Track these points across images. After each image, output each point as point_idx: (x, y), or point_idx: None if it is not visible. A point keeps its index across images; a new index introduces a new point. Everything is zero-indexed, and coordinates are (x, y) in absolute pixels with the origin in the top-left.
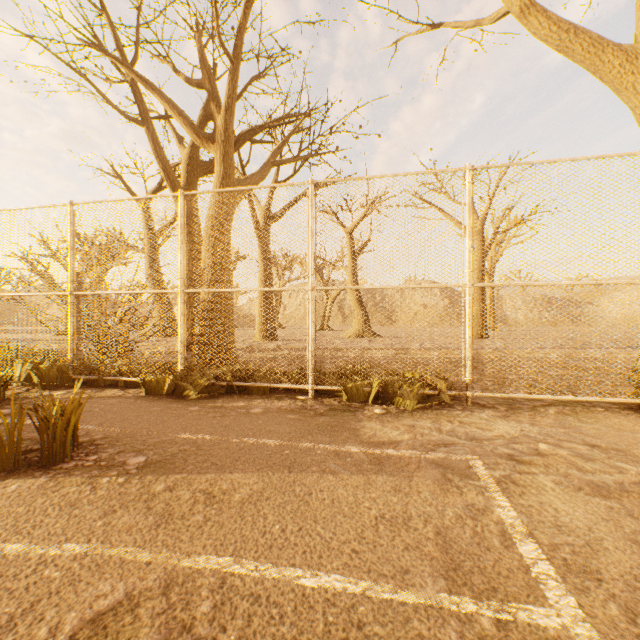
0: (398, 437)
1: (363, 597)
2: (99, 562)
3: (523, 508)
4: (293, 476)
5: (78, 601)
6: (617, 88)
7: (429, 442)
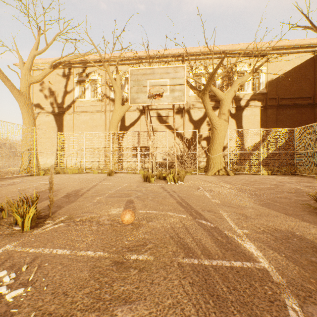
0: (3, 184)
1: (36, 185)
2: (7, 191)
3: (37, 182)
4: (3, 187)
5: (15, 191)
6: (17, 99)
7: (10, 183)
